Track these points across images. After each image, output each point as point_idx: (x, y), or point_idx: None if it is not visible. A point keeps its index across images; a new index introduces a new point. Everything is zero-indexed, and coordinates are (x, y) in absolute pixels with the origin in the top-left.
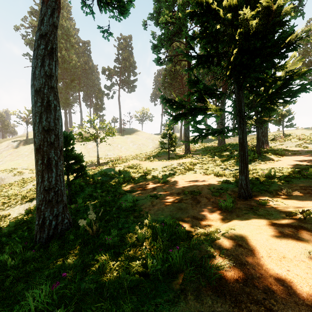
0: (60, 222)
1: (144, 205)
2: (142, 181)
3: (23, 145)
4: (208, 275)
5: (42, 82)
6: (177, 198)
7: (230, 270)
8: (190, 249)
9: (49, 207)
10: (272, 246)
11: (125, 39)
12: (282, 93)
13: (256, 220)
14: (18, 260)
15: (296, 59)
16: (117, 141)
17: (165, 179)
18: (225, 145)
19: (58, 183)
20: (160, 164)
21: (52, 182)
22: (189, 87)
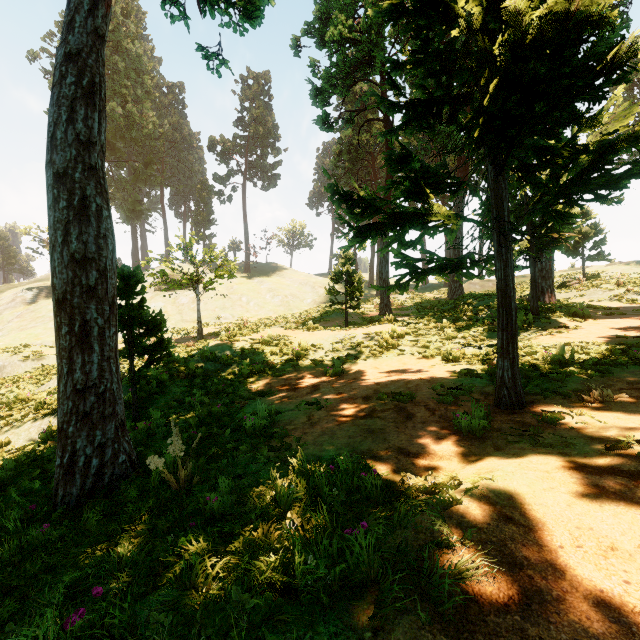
0: (109, 460)
1: (293, 424)
2: (289, 372)
3: (46, 297)
4: (437, 594)
5: (69, 155)
6: (364, 408)
7: (488, 581)
8: (394, 527)
9: (86, 428)
10: (583, 520)
11: (256, 80)
12: (592, 180)
13: (539, 457)
14: (12, 546)
15: (620, 108)
16: (239, 289)
17: (339, 368)
18: (464, 296)
19: (105, 375)
20: (327, 335)
21: (93, 374)
22: (389, 171)
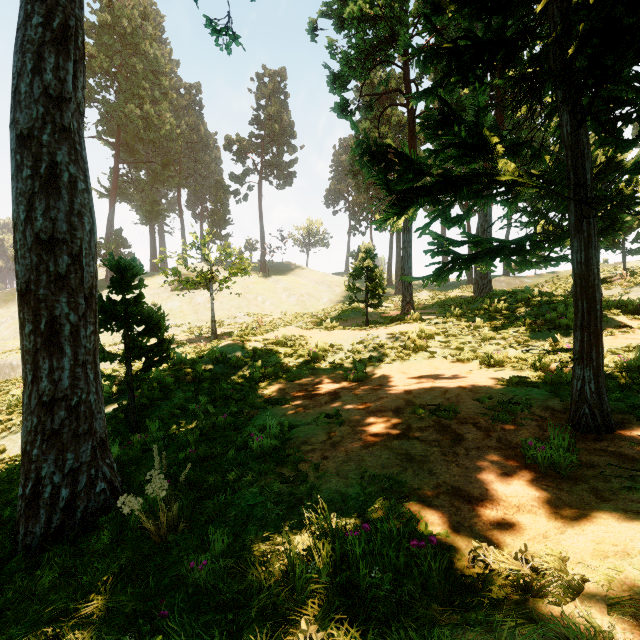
0: (82, 489)
1: (310, 443)
2: (305, 376)
3: None
4: None
5: (36, 113)
6: (396, 425)
7: None
8: None
9: (54, 450)
10: None
11: (271, 77)
12: None
13: None
14: None
15: None
16: (255, 289)
17: (362, 372)
18: (495, 292)
19: (79, 384)
20: (347, 335)
21: (63, 382)
22: (426, 137)
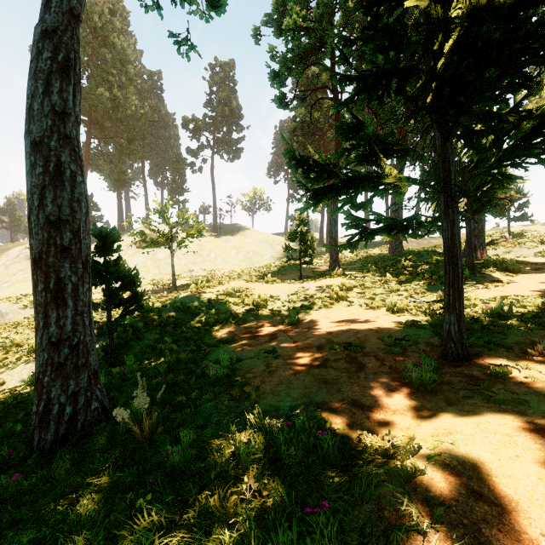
0: (81, 407)
1: (252, 372)
2: (250, 321)
3: None
4: None
5: (45, 125)
6: (318, 357)
7: None
8: (356, 500)
9: (60, 378)
10: None
11: (222, 67)
12: (536, 145)
13: (495, 416)
14: None
15: None
16: (208, 247)
17: (295, 317)
18: (404, 252)
19: (78, 328)
20: (284, 287)
21: (67, 327)
22: (341, 139)
